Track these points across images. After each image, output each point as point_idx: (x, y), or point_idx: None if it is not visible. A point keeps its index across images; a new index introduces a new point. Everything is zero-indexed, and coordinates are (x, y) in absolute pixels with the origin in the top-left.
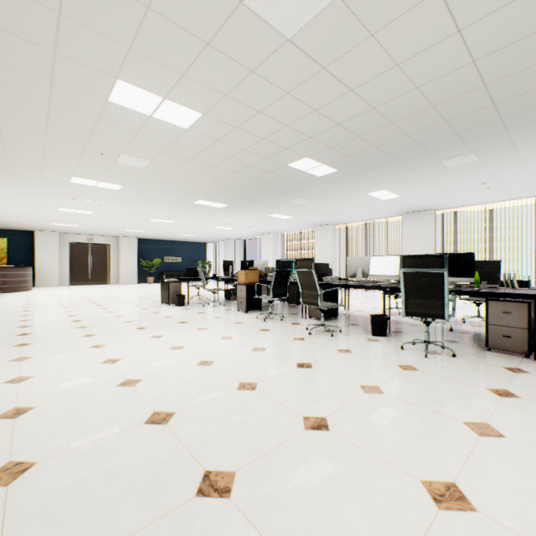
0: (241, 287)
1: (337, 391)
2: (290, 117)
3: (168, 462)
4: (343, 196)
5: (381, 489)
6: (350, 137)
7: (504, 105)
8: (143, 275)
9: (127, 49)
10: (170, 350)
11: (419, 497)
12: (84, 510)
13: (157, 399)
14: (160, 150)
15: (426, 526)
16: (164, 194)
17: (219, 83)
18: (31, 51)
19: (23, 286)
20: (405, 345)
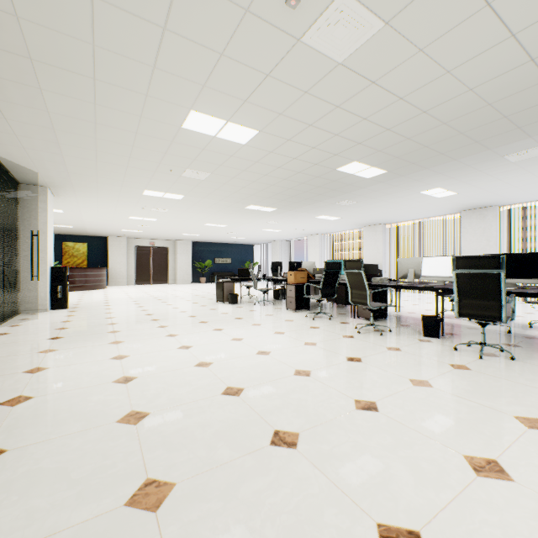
0: (290, 287)
1: (386, 382)
2: (339, 127)
3: (245, 422)
4: (394, 196)
5: (425, 457)
6: (400, 140)
7: None
8: (196, 275)
9: (201, 87)
10: (231, 341)
11: (459, 466)
12: (191, 444)
13: (227, 378)
14: (219, 163)
15: (464, 485)
16: (219, 201)
17: (275, 104)
18: (129, 96)
19: (100, 285)
20: (459, 347)
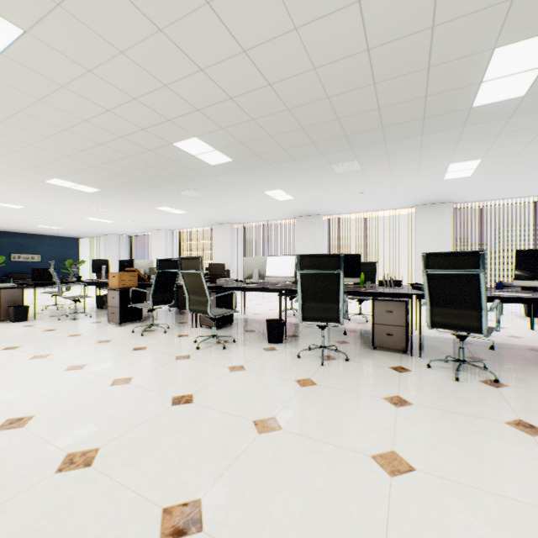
0: (113, 293)
1: (223, 438)
2: (168, 72)
3: None
4: (240, 192)
5: None
6: (245, 119)
7: (387, 113)
8: None
9: None
10: None
11: None
12: None
13: None
14: None
15: None
16: None
17: None
18: None
19: None
20: (302, 352)
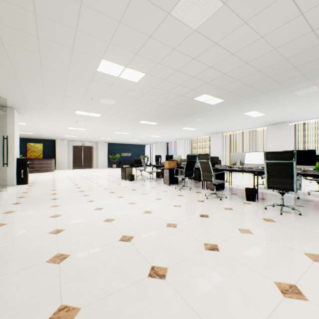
0: (166, 170)
1: (224, 231)
2: (195, 72)
3: (132, 260)
4: (228, 115)
5: (249, 283)
6: (232, 81)
7: None
8: (110, 163)
9: (108, 44)
10: (128, 204)
11: (272, 289)
12: (94, 278)
13: (124, 229)
14: (122, 94)
15: (276, 304)
16: (123, 118)
17: (155, 56)
18: (61, 49)
19: (50, 169)
20: (268, 207)
